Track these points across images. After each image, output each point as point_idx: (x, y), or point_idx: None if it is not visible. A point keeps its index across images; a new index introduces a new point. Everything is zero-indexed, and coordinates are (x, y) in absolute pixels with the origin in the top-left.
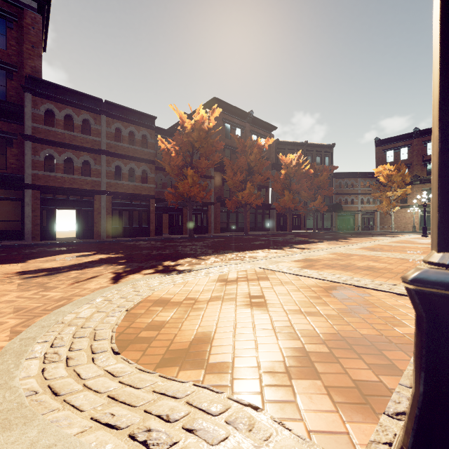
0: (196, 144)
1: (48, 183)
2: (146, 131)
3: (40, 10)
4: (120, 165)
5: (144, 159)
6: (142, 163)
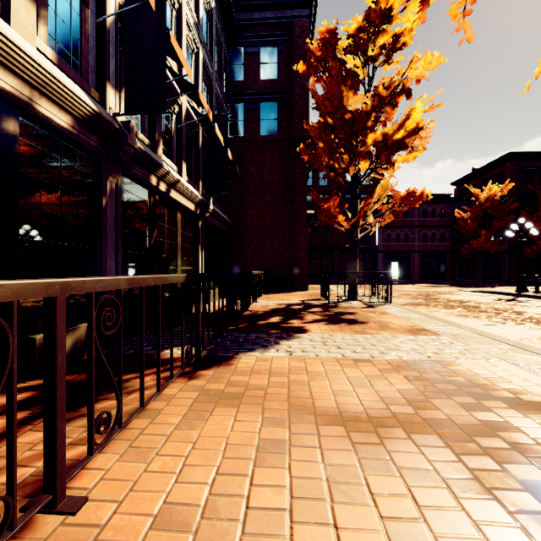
0: (488, 210)
1: (388, 249)
2: (443, 205)
3: None
4: (426, 232)
5: (442, 226)
6: (440, 228)
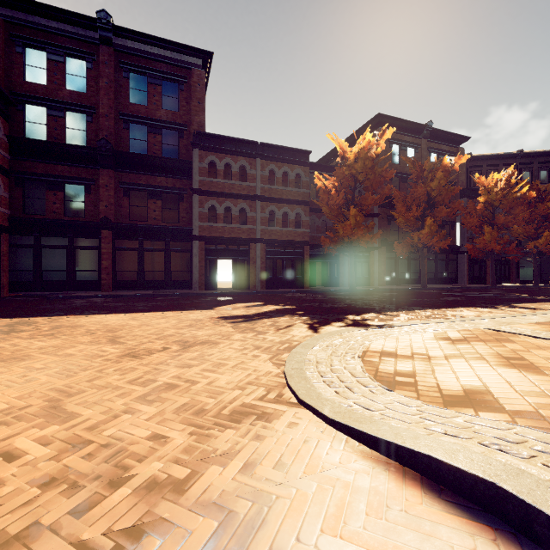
0: (359, 176)
1: (211, 234)
2: (300, 169)
3: (204, 66)
4: (274, 210)
5: (298, 201)
6: (295, 205)
